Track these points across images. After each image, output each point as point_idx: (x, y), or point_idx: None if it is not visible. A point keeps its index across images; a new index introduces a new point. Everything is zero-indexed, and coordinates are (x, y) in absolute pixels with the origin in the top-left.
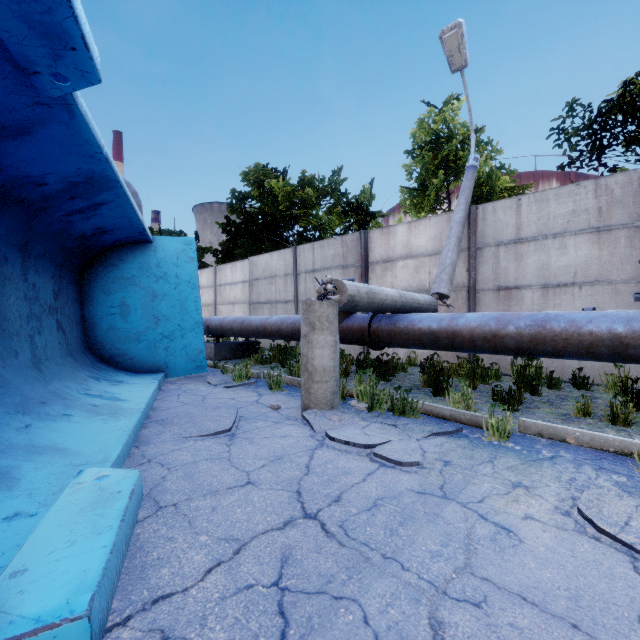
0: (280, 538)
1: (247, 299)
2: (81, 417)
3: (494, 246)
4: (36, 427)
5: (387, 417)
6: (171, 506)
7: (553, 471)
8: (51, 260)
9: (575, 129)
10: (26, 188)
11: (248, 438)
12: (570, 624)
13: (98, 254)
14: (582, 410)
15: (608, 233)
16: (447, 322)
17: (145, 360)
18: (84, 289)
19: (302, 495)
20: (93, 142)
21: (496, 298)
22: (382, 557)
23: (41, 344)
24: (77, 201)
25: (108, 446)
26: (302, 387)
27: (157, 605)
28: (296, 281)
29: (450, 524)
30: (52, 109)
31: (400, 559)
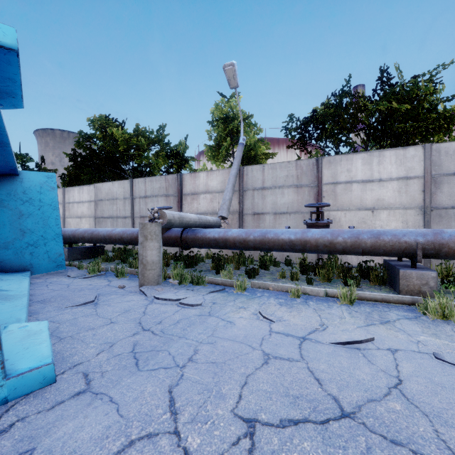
0: (132, 339)
1: (93, 214)
2: None
3: (252, 190)
4: None
5: (189, 286)
6: (68, 337)
7: (258, 301)
8: None
9: (293, 129)
10: None
11: (107, 304)
12: (241, 342)
13: None
14: (282, 275)
15: (301, 188)
16: (223, 234)
17: (13, 263)
18: None
19: (142, 323)
20: (1, 126)
21: (253, 219)
22: (178, 337)
23: None
24: None
25: (15, 314)
26: (139, 273)
27: (77, 366)
28: (132, 203)
29: (209, 323)
30: None
31: (186, 336)
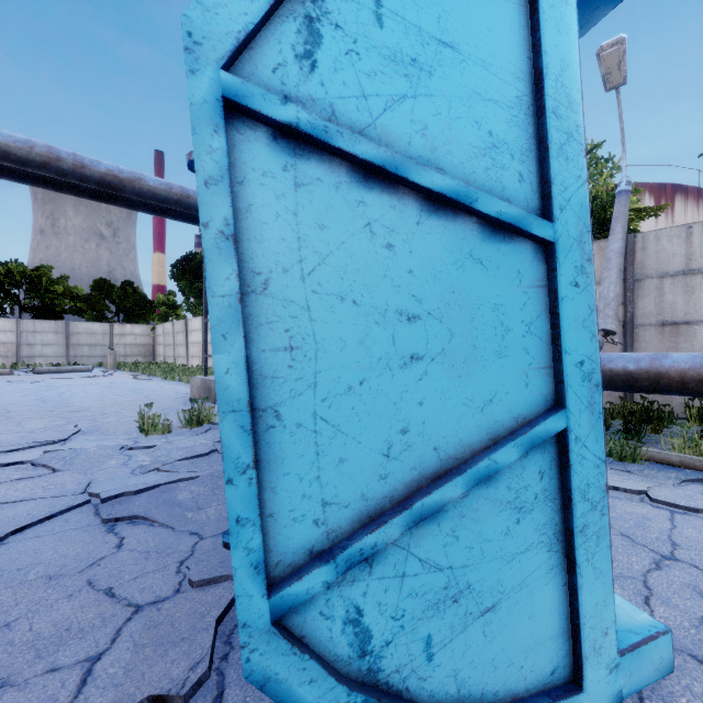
0: (671, 577)
1: None
2: None
3: (657, 278)
4: None
5: (610, 462)
6: None
7: None
8: None
9: None
10: None
11: None
12: None
13: None
14: None
15: None
16: (648, 363)
17: None
18: None
19: (634, 538)
20: None
21: (659, 334)
22: None
23: None
24: None
25: None
26: None
27: None
28: None
29: None
30: None
31: None
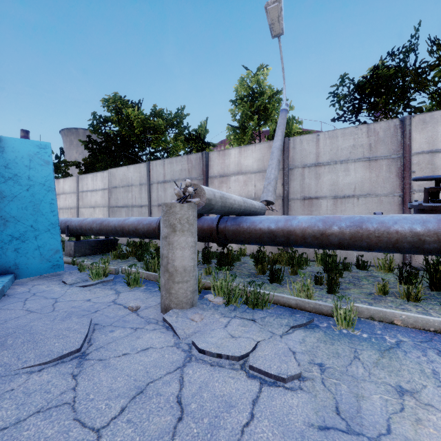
0: None
1: (107, 203)
2: None
3: (301, 168)
4: None
5: (244, 311)
6: None
7: (413, 363)
8: None
9: (343, 95)
10: None
11: (102, 359)
12: None
13: None
14: (382, 290)
15: (375, 162)
16: (283, 223)
17: None
18: None
19: None
20: None
21: (302, 205)
22: None
23: None
24: None
25: None
26: (162, 287)
27: None
28: (149, 189)
29: None
30: None
31: None
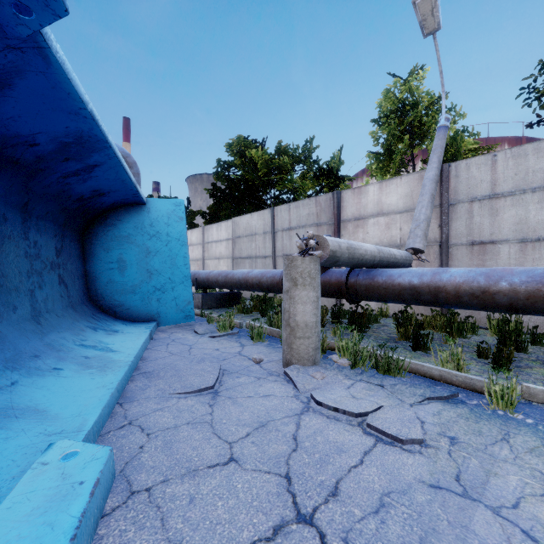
0: None
1: (230, 254)
2: (70, 371)
3: (467, 202)
4: (22, 384)
5: (372, 375)
6: (144, 492)
7: None
8: (53, 220)
9: None
10: (18, 148)
11: (231, 397)
12: None
13: (98, 215)
14: None
15: None
16: (429, 277)
17: (140, 310)
18: (86, 246)
19: (292, 483)
20: (75, 96)
21: (469, 253)
22: None
23: (42, 298)
24: (71, 163)
25: (88, 408)
26: (284, 342)
27: None
28: (274, 238)
29: None
30: (25, 55)
31: None
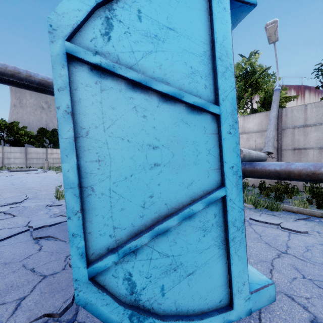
0: (284, 261)
1: None
2: None
3: (292, 128)
4: None
5: (266, 211)
6: None
7: None
8: None
9: None
10: None
11: None
12: None
13: None
14: None
15: None
16: (285, 166)
17: None
18: None
19: (270, 244)
20: None
21: (293, 153)
22: None
23: None
24: None
25: None
26: None
27: None
28: None
29: None
30: None
31: None
